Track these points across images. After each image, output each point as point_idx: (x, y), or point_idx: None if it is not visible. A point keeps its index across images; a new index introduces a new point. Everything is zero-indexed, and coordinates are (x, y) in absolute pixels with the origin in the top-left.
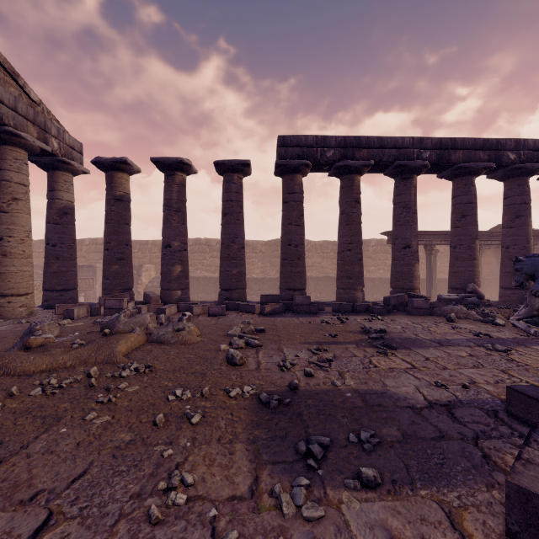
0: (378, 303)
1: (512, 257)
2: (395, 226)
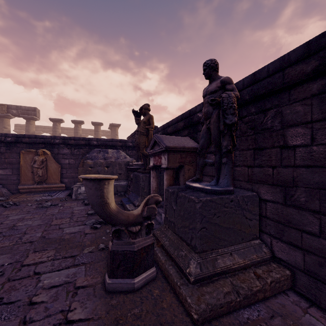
0: None
1: None
2: None
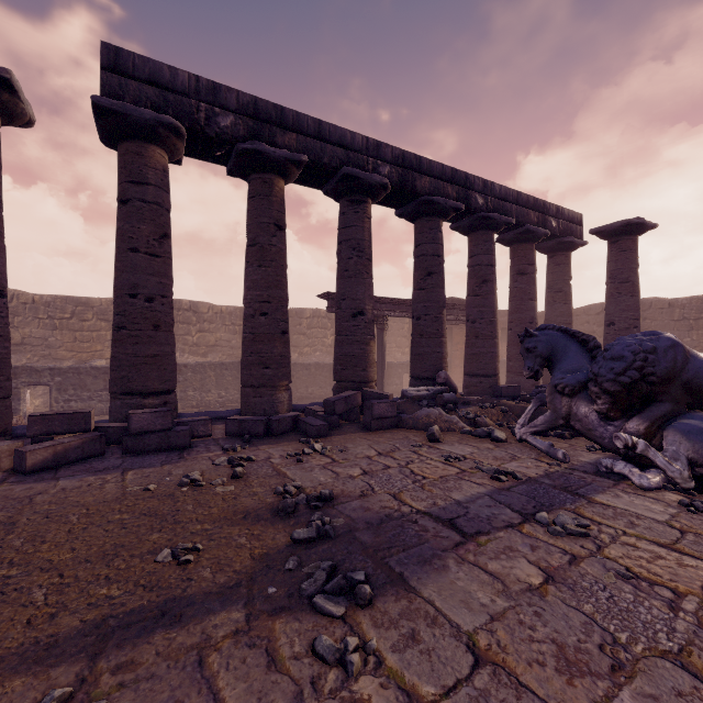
0: (315, 410)
1: (479, 334)
2: (341, 278)
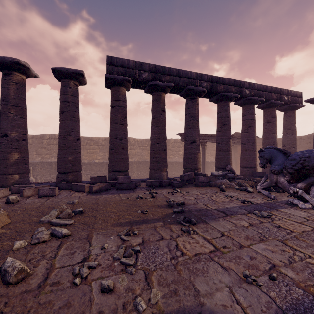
0: (176, 179)
1: (247, 149)
2: (186, 128)
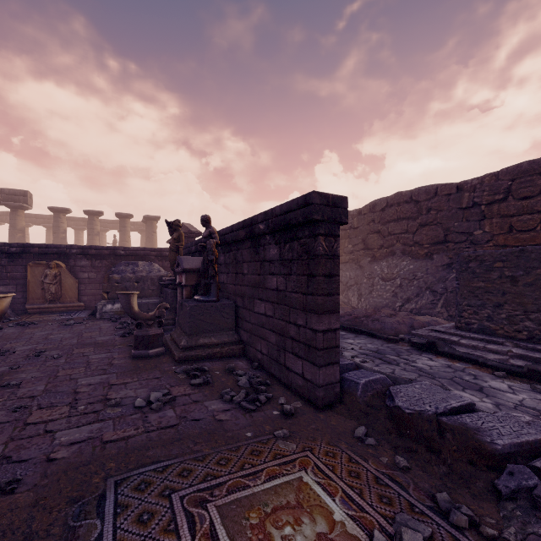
0: None
1: None
2: None
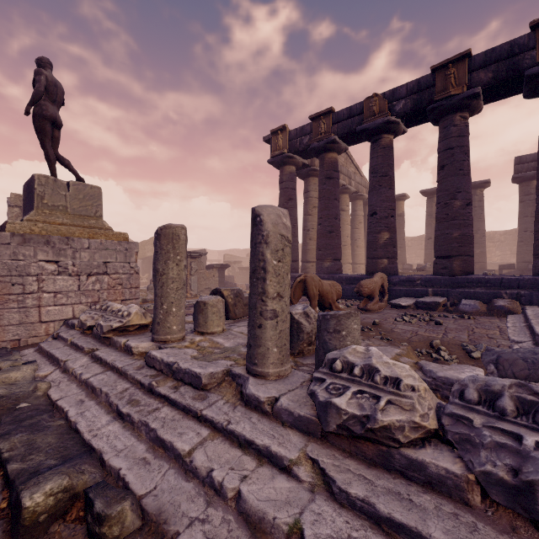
0: None
1: None
2: None
